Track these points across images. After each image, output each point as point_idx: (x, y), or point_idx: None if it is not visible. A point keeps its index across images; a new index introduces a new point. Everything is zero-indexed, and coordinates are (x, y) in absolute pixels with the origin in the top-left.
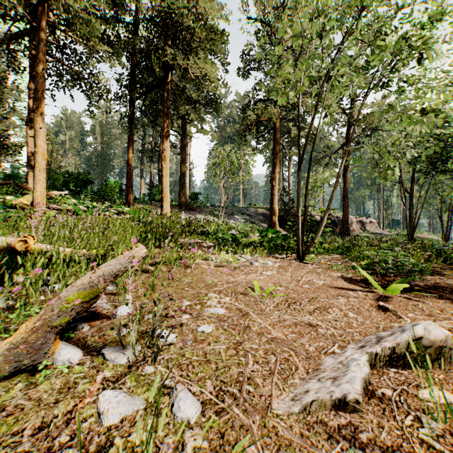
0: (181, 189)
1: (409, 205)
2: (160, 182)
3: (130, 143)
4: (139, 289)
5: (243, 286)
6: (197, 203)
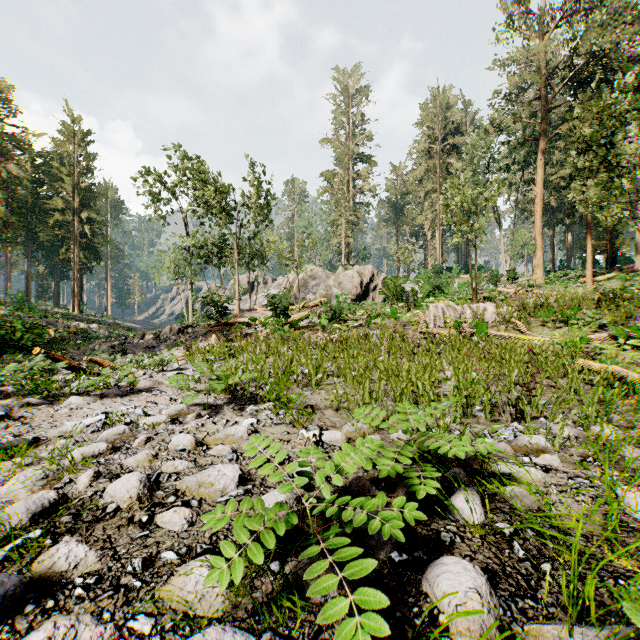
0: None
1: None
2: None
3: None
4: None
5: None
6: None
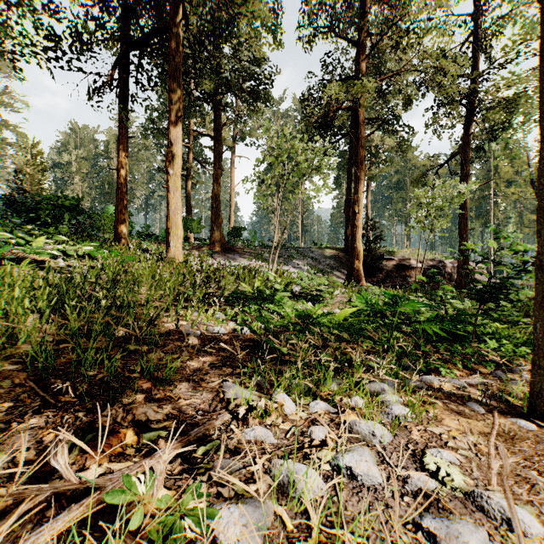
0: (214, 220)
1: None
2: (188, 213)
3: (122, 140)
4: None
5: None
6: (238, 242)
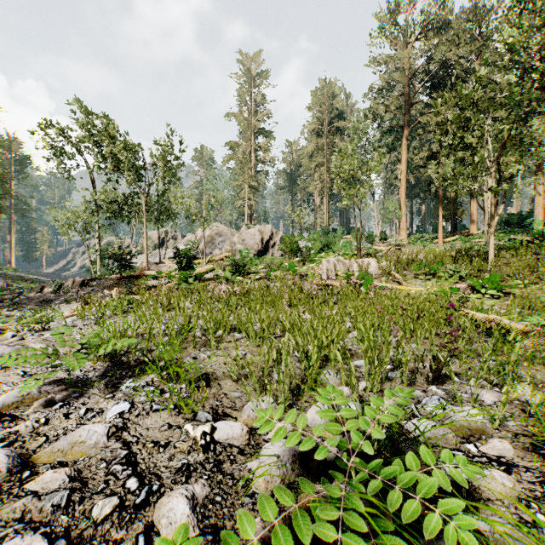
0: None
1: None
2: None
3: None
4: None
5: None
6: None
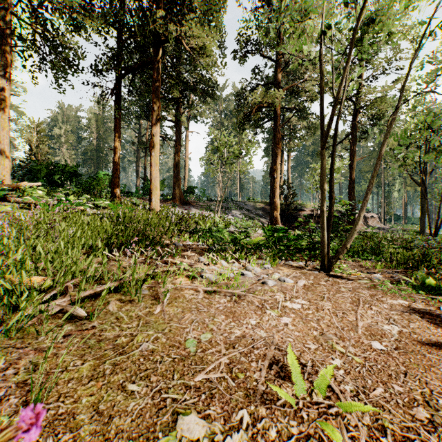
0: (175, 182)
1: (420, 199)
2: None
3: (117, 129)
4: (1, 401)
5: (260, 356)
6: (192, 197)
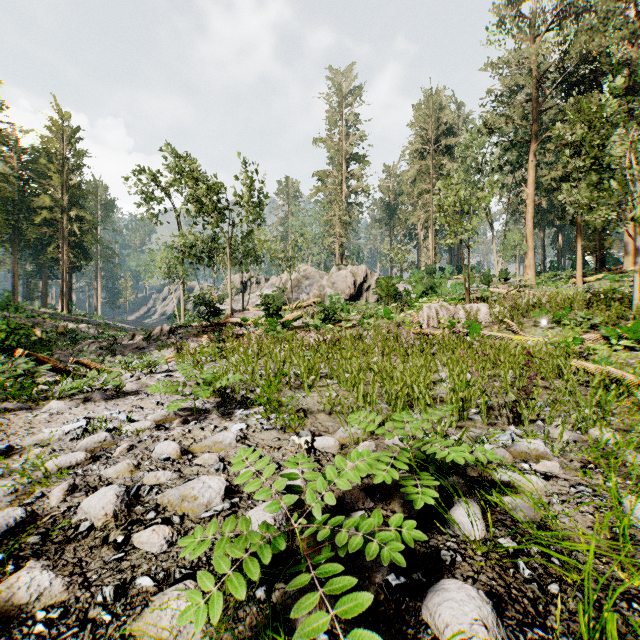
0: None
1: None
2: None
3: None
4: None
5: None
6: None
